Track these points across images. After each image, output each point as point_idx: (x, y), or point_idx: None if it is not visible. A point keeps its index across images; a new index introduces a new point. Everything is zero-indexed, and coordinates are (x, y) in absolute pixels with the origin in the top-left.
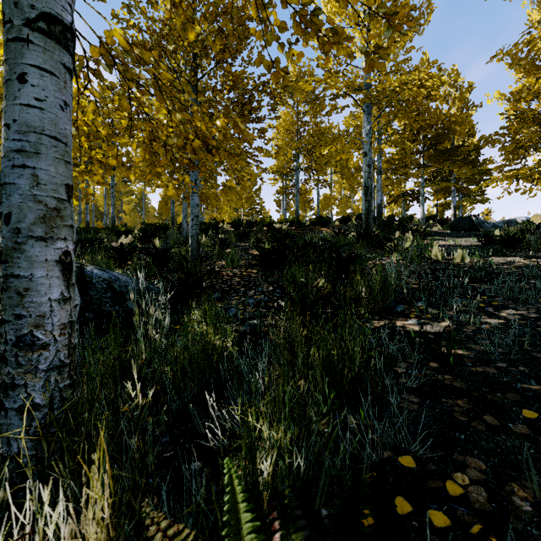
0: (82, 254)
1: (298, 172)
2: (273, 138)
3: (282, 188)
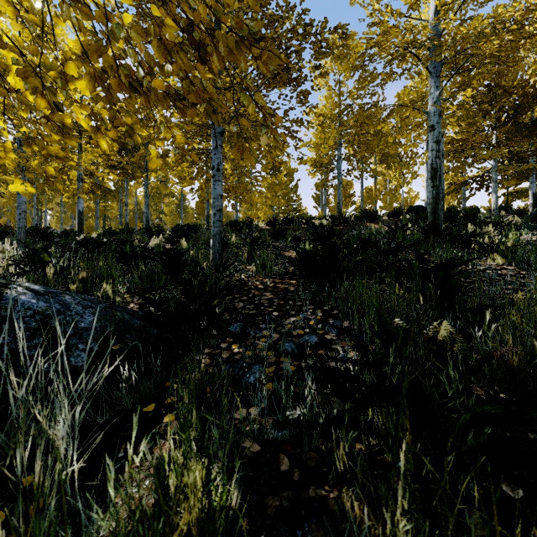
0: (89, 258)
1: (341, 161)
2: (317, 104)
3: (322, 181)
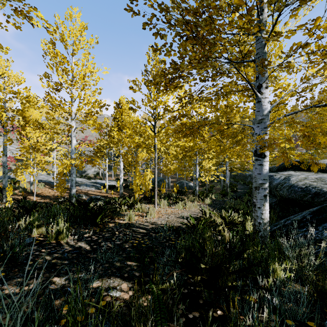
0: None
1: None
2: None
3: None
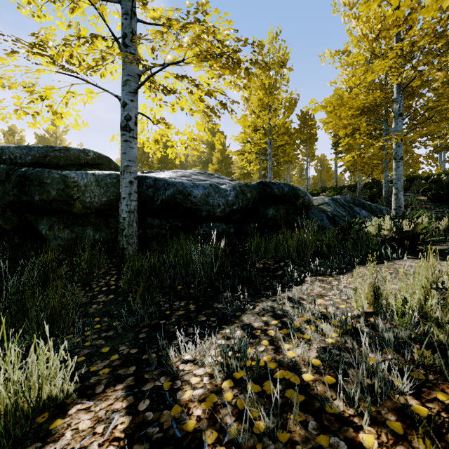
0: None
1: None
2: None
3: (441, 146)
